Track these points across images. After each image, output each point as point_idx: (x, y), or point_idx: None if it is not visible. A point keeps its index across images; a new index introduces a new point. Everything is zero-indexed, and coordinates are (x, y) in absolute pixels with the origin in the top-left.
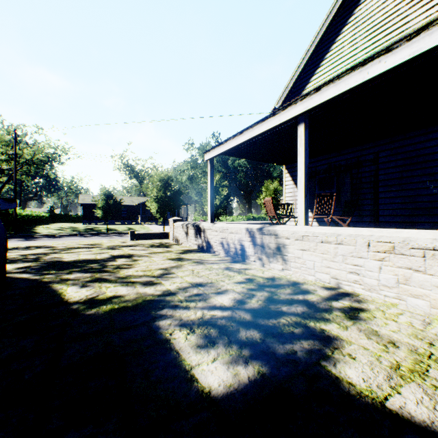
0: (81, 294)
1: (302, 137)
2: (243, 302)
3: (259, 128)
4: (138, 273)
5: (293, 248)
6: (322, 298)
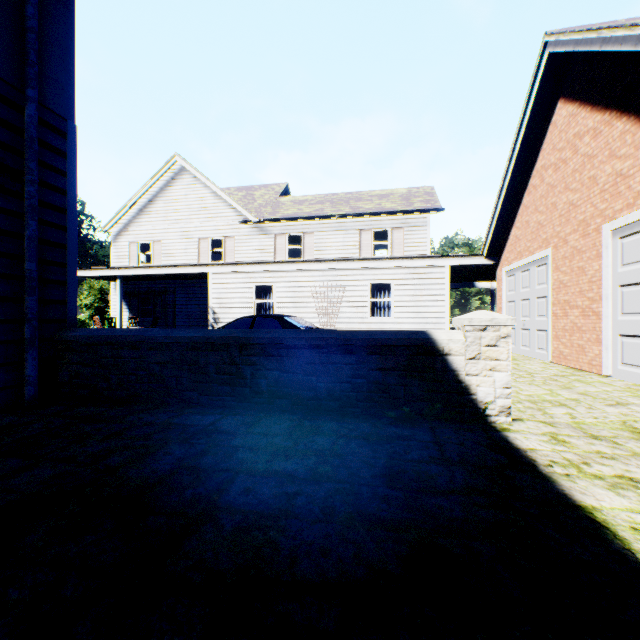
0: None
1: (120, 286)
2: None
3: (92, 272)
4: None
5: None
6: None
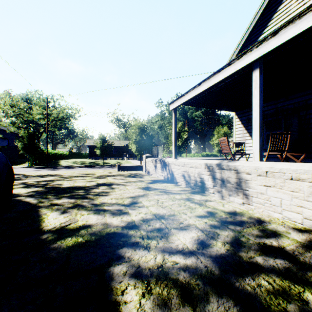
0: (57, 221)
1: (257, 81)
2: (207, 244)
3: (215, 78)
4: (112, 201)
5: (255, 183)
6: (302, 245)
